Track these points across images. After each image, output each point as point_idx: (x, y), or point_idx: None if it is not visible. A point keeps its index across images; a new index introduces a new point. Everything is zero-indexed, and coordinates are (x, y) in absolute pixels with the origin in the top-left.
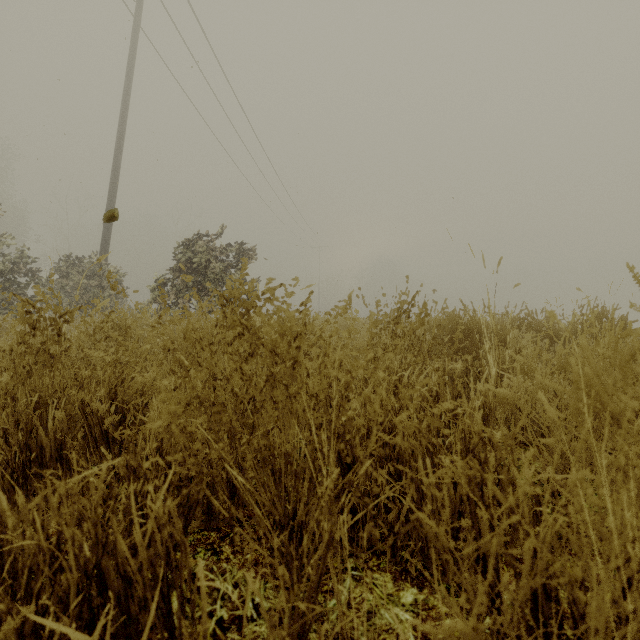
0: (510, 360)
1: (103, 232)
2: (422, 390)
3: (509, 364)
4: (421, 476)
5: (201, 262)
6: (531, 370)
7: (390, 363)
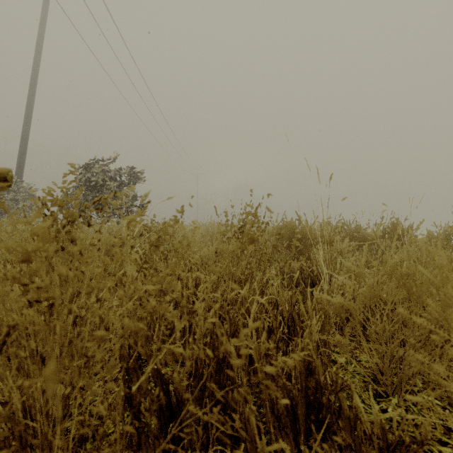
0: (335, 261)
1: (18, 156)
2: (262, 301)
3: (334, 264)
4: (254, 432)
5: (99, 181)
6: (359, 275)
7: (235, 269)
